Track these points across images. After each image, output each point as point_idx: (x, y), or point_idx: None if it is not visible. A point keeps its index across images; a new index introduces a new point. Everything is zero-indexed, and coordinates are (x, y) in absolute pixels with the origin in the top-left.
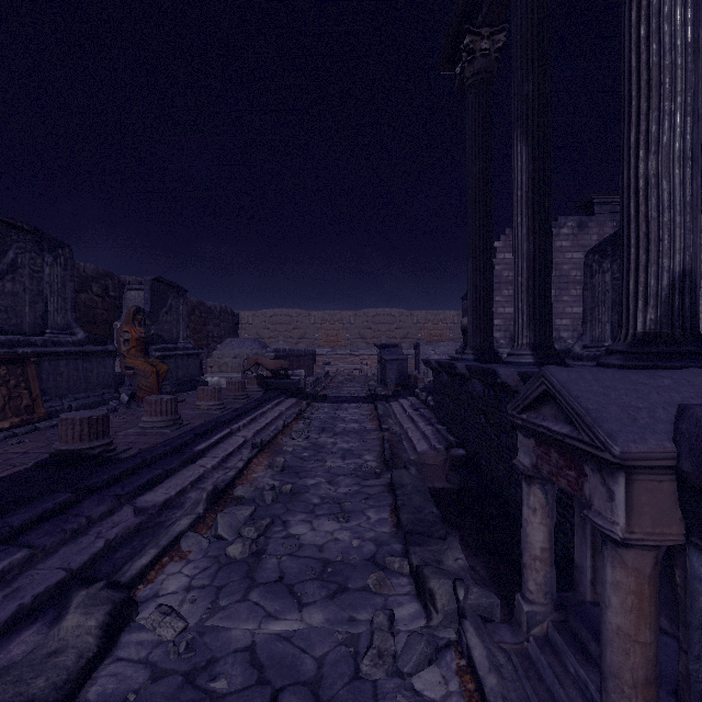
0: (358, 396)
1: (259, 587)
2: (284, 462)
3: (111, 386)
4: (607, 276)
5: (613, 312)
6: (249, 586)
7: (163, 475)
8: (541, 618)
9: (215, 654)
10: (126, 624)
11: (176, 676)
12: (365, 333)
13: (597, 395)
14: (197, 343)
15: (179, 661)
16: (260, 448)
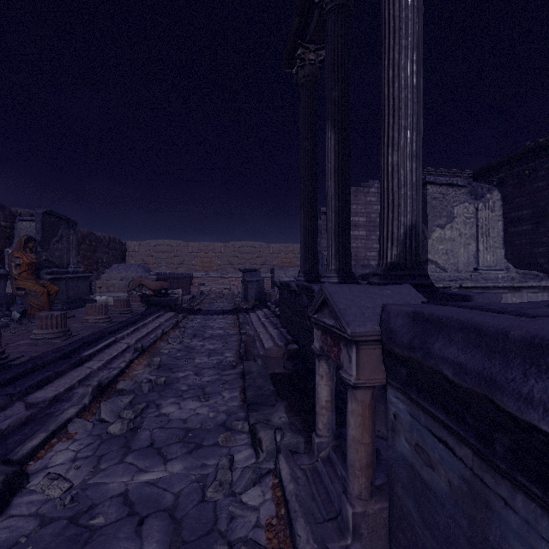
0: (225, 309)
1: (134, 452)
2: (160, 361)
3: (2, 305)
4: None
5: None
6: (126, 452)
7: (53, 376)
8: (325, 445)
9: (95, 501)
10: (18, 491)
11: (61, 520)
12: (233, 261)
13: (347, 300)
14: (88, 268)
15: (64, 510)
16: (141, 351)
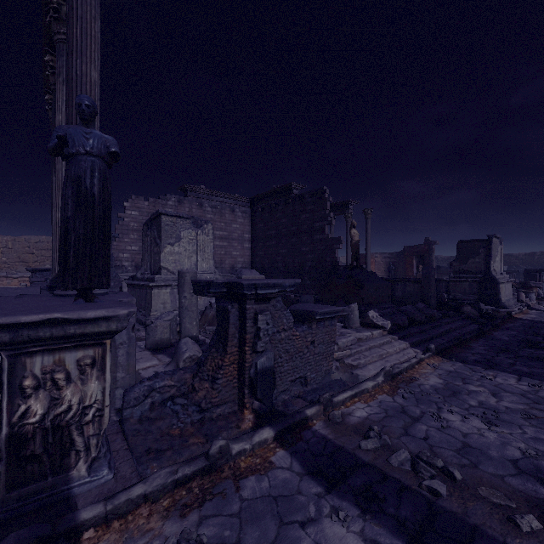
0: None
1: None
2: None
3: None
4: (148, 239)
5: (150, 256)
6: None
7: None
8: None
9: None
10: None
11: None
12: (27, 258)
13: None
14: None
15: None
16: None
